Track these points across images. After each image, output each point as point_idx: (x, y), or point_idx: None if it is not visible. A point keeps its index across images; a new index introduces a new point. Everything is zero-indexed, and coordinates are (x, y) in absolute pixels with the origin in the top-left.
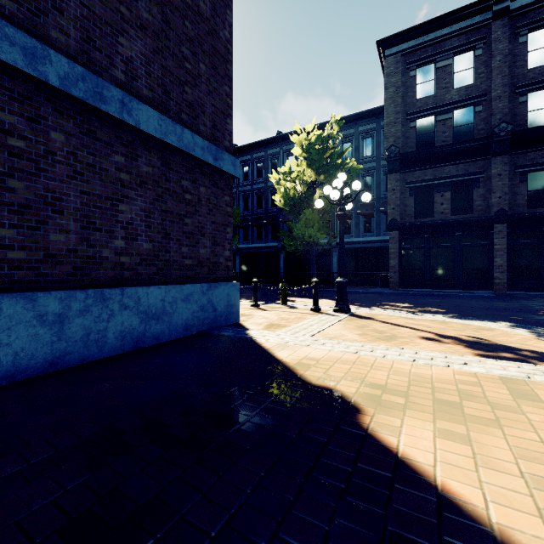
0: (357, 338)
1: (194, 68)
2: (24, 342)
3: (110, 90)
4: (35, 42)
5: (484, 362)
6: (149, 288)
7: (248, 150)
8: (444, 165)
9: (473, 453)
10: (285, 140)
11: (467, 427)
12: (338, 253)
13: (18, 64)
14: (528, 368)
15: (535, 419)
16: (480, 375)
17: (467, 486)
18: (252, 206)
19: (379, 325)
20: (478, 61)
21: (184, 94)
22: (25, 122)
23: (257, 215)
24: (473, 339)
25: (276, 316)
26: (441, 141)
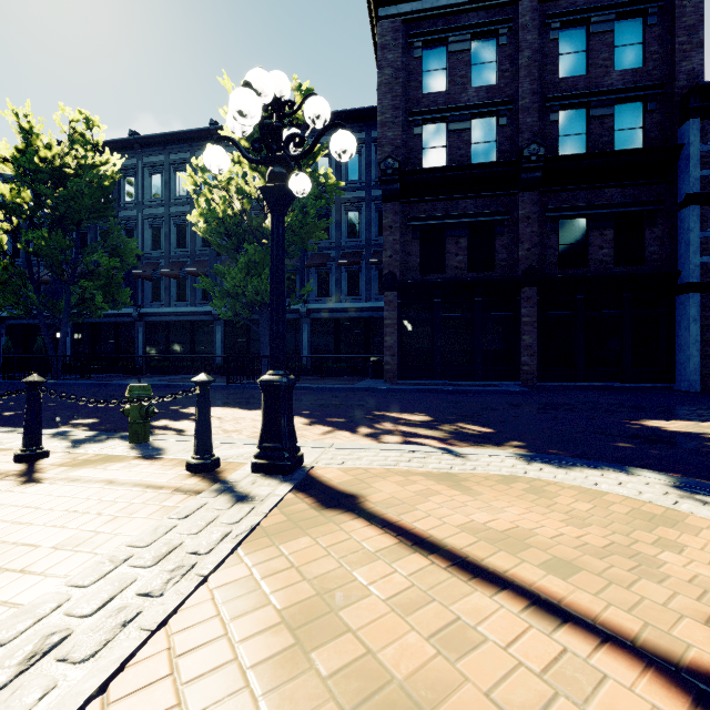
0: None
1: None
2: None
3: None
4: None
5: None
6: None
7: (160, 146)
8: (460, 197)
9: None
10: None
11: None
12: (310, 326)
13: None
14: None
15: None
16: None
17: None
18: (168, 242)
19: (384, 568)
20: (503, 53)
21: None
22: None
23: (176, 258)
24: None
25: None
26: (456, 161)
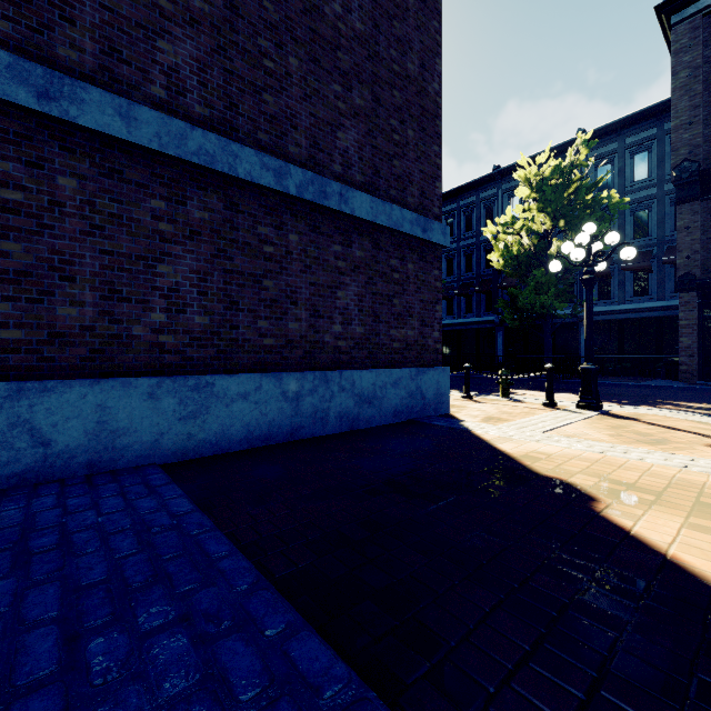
0: (606, 439)
1: (402, 138)
2: (274, 413)
3: (331, 186)
4: (281, 163)
5: None
6: (362, 372)
7: (453, 197)
8: None
9: None
10: (504, 176)
11: None
12: None
13: (271, 185)
14: None
15: None
16: None
17: (705, 563)
18: (459, 269)
19: (645, 427)
20: None
21: (393, 169)
22: (274, 231)
23: (464, 281)
24: None
25: (495, 409)
26: None
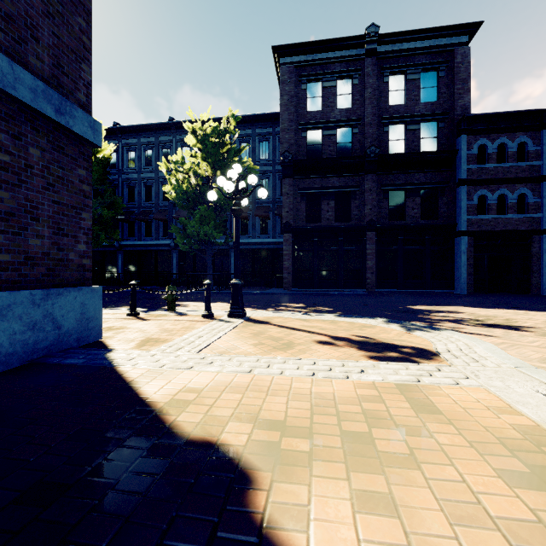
0: (252, 350)
1: None
2: None
3: None
4: None
5: (377, 367)
6: None
7: (134, 133)
8: (330, 176)
9: (401, 527)
10: (178, 129)
11: (383, 473)
12: None
13: None
14: (414, 369)
15: (442, 440)
16: (378, 384)
17: None
18: (140, 197)
19: (275, 330)
20: (355, 89)
21: None
22: None
23: (145, 208)
24: (361, 339)
25: (158, 327)
26: (327, 154)
